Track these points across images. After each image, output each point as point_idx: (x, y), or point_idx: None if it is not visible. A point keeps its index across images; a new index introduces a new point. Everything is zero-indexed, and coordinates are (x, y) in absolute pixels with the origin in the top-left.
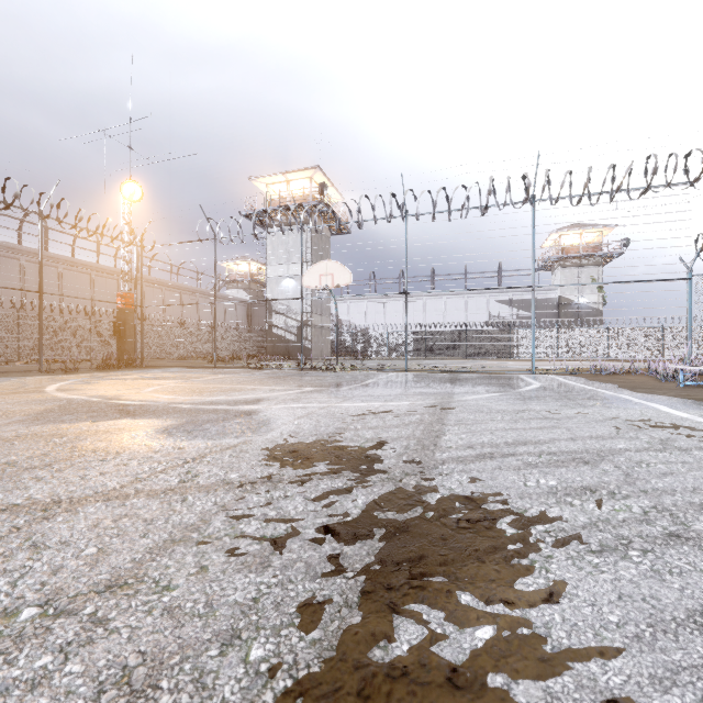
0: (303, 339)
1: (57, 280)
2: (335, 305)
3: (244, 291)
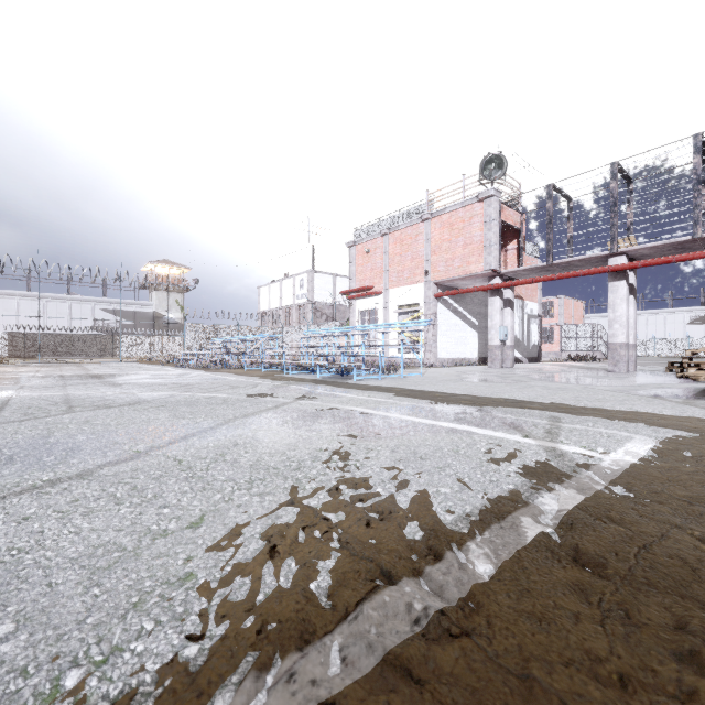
0: None
1: None
2: None
3: None
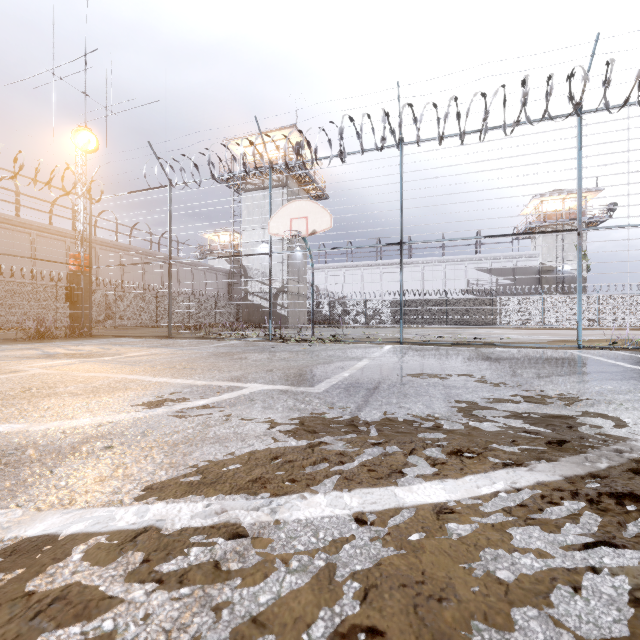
0: (279, 307)
1: (30, 247)
2: (310, 260)
3: (225, 261)
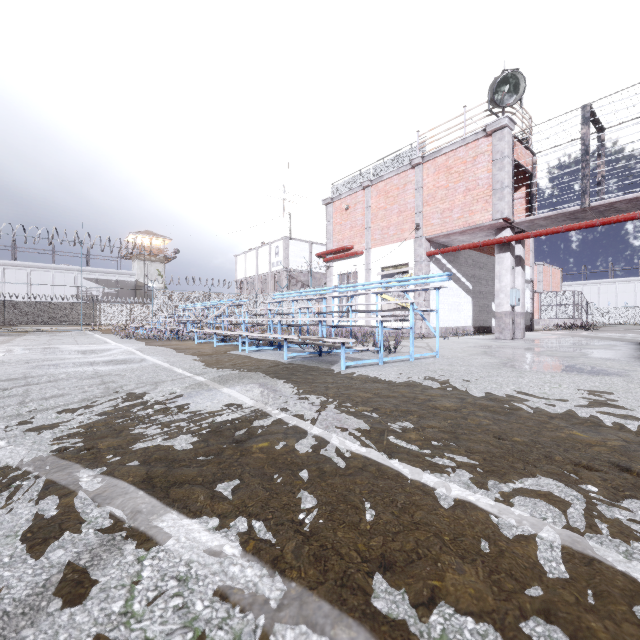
0: None
1: None
2: None
3: None
